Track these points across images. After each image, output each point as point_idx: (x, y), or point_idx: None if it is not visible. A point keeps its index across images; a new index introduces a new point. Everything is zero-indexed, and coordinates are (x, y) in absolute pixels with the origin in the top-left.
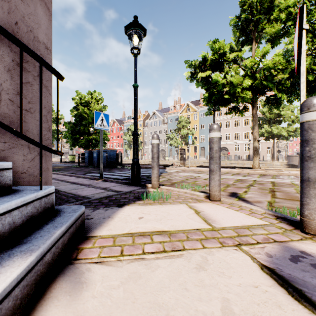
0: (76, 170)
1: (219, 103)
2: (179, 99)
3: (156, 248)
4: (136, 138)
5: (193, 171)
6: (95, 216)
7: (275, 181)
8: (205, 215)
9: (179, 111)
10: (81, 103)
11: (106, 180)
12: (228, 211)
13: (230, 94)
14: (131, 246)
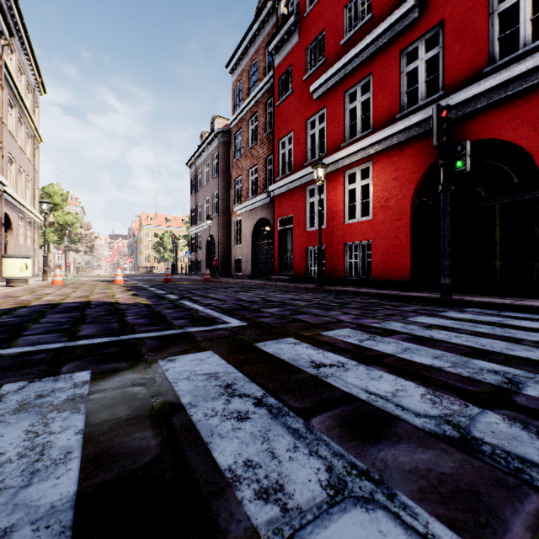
0: None
1: None
2: None
3: None
4: None
5: None
6: None
7: None
8: None
9: None
10: None
11: None
12: None
13: None
14: None
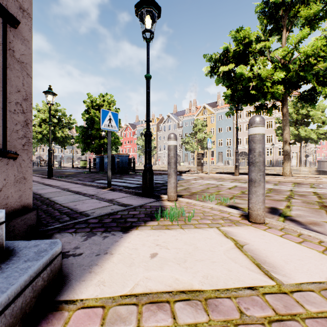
0: (86, 176)
1: (243, 101)
2: (195, 101)
3: None
4: (148, 139)
5: (213, 178)
6: (86, 248)
7: (318, 192)
8: (254, 252)
9: (195, 114)
10: (93, 107)
11: (115, 190)
12: (286, 243)
13: (257, 90)
14: None
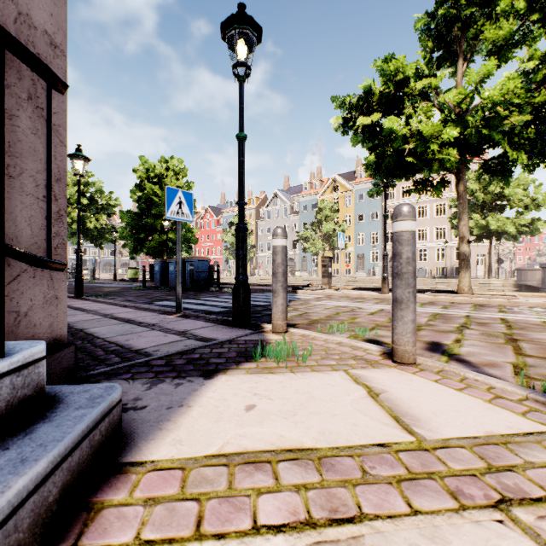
0: (138, 295)
1: (395, 174)
2: (319, 170)
3: (289, 509)
4: (242, 236)
5: (347, 298)
6: (151, 400)
7: (508, 319)
8: (393, 402)
9: (319, 191)
10: (149, 179)
11: (188, 316)
12: (440, 390)
13: (416, 156)
14: (223, 501)
